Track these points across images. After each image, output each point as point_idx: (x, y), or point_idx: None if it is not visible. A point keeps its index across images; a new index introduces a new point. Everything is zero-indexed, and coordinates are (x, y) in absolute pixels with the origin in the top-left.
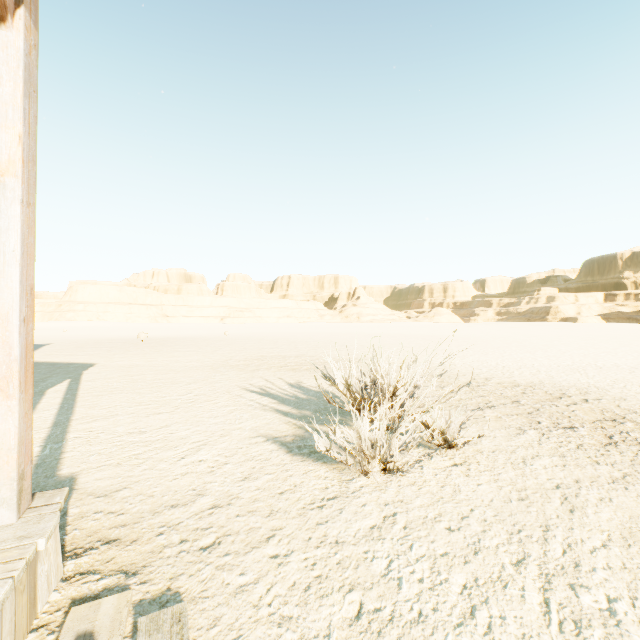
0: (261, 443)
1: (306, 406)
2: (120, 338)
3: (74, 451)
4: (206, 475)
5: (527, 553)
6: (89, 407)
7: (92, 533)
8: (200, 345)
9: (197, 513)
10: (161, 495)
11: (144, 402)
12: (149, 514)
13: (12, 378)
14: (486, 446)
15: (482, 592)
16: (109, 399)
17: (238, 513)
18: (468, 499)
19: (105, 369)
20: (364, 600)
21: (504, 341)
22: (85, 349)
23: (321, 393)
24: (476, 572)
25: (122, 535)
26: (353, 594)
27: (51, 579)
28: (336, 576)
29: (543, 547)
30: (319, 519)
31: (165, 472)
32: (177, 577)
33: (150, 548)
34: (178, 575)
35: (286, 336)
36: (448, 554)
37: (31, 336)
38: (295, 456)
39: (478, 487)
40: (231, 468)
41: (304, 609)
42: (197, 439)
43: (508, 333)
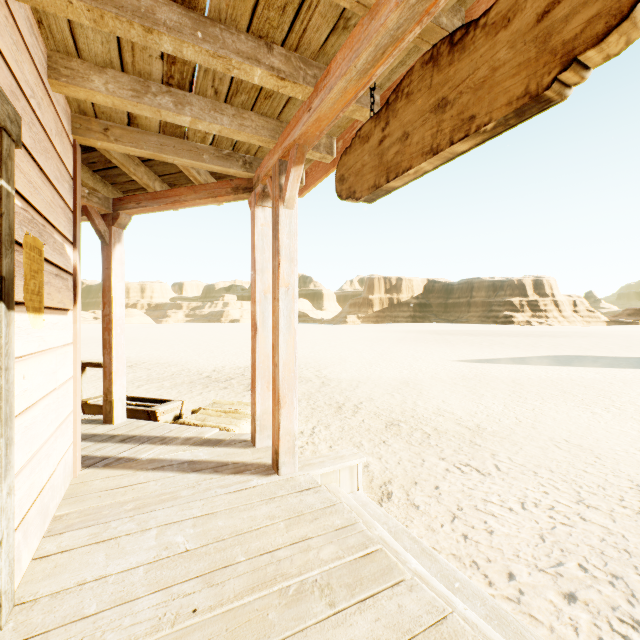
0: None
1: None
2: None
3: None
4: None
5: None
6: None
7: None
8: None
9: None
10: None
11: None
12: None
13: None
14: None
15: None
16: None
17: None
18: None
19: None
20: None
21: (147, 339)
22: None
23: None
24: None
25: None
26: None
27: None
28: None
29: None
30: None
31: None
32: None
33: None
34: None
35: None
36: None
37: None
38: None
39: None
40: None
41: None
42: None
43: (170, 333)
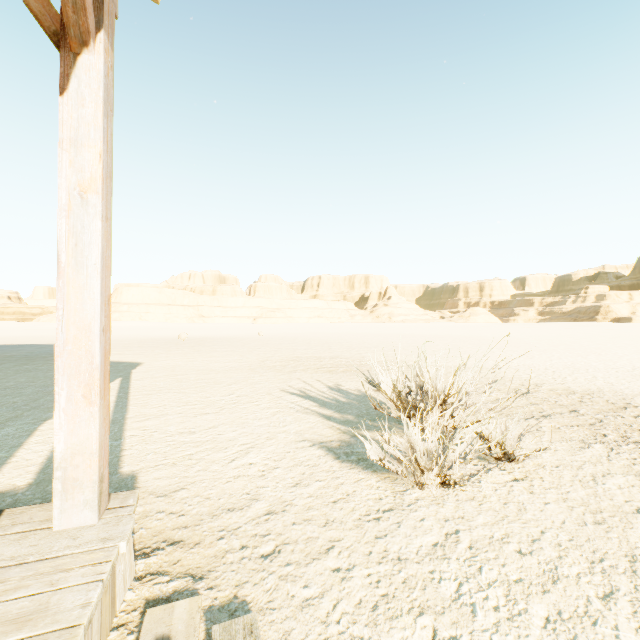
0: (307, 448)
1: (348, 410)
2: (161, 338)
3: (132, 449)
4: (258, 479)
5: (614, 586)
6: (141, 406)
7: (157, 533)
8: (236, 345)
9: (254, 518)
10: (217, 498)
11: (190, 402)
12: (208, 517)
13: (94, 385)
14: (547, 460)
15: (568, 628)
16: (158, 398)
17: (294, 521)
18: (536, 519)
19: (151, 368)
20: (437, 626)
21: (550, 343)
22: (131, 348)
23: (361, 397)
24: (558, 604)
25: (185, 537)
26: (424, 618)
27: (126, 578)
28: (403, 596)
29: (633, 580)
30: (377, 532)
31: (218, 474)
32: (242, 585)
33: (213, 552)
34: (243, 583)
35: (318, 337)
36: (523, 581)
37: (108, 344)
38: (343, 463)
39: (545, 506)
40: (281, 473)
41: (374, 630)
42: (245, 441)
43: (553, 334)
